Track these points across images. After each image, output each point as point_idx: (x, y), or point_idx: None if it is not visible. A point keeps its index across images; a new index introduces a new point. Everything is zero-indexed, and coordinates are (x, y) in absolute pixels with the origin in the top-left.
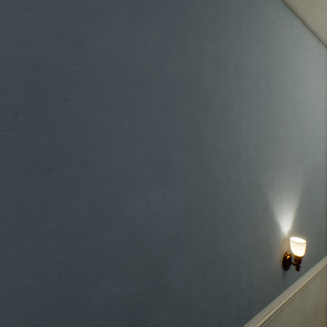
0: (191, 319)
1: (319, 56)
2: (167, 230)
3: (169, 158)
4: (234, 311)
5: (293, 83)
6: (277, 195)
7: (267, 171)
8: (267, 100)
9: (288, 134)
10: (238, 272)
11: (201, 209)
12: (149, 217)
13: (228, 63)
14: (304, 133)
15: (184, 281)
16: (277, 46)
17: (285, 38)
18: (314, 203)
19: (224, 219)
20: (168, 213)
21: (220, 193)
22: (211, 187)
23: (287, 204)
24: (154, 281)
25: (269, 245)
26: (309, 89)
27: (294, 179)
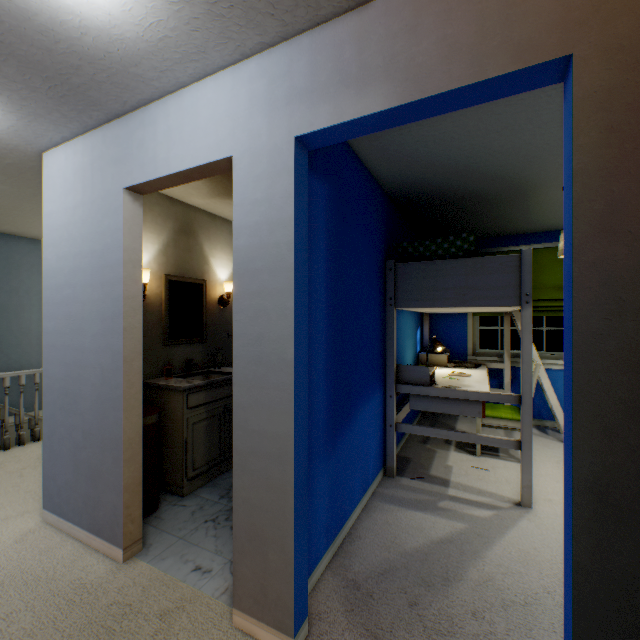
0: None
1: None
2: None
3: None
4: (26, 403)
5: None
6: None
7: None
8: None
9: None
10: (30, 386)
11: None
12: None
13: (21, 290)
14: None
15: None
16: None
17: None
18: None
19: (17, 360)
20: None
21: (14, 349)
22: (7, 346)
23: None
24: None
25: None
26: None
27: None
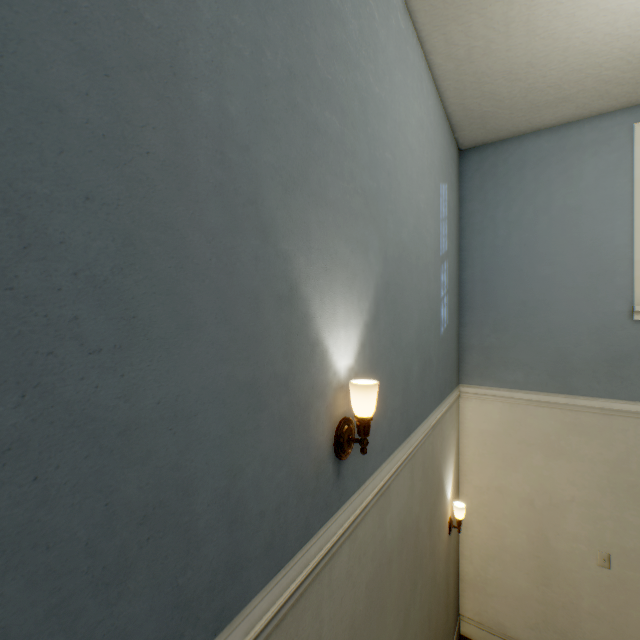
0: None
1: (408, 42)
2: None
3: None
4: (157, 620)
5: (359, 36)
6: (321, 275)
7: (295, 200)
8: (295, 8)
9: (350, 145)
10: (179, 479)
11: None
12: None
13: None
14: (383, 169)
15: None
16: None
17: None
18: (400, 322)
19: (95, 274)
20: None
21: (70, 162)
22: None
23: (347, 305)
24: None
25: (298, 397)
26: (391, 87)
27: (361, 255)
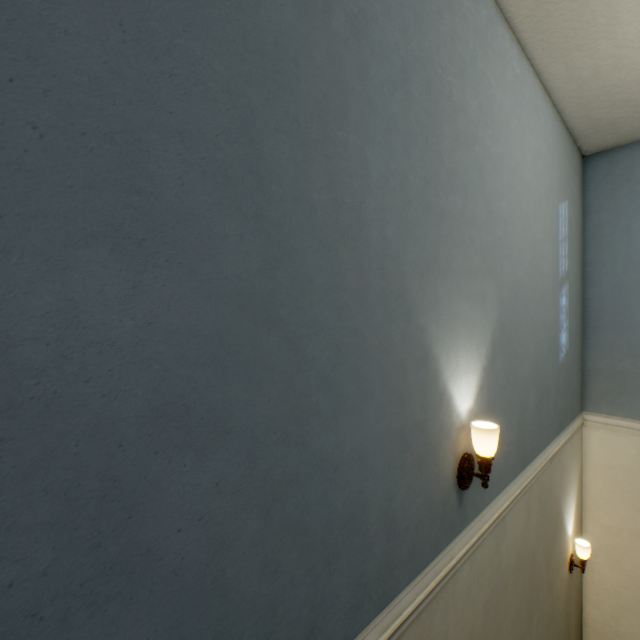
0: (230, 629)
1: (523, 82)
2: (145, 390)
3: (155, 186)
4: (350, 591)
5: (477, 112)
6: (447, 335)
7: (428, 281)
8: (428, 128)
9: (469, 214)
10: (361, 499)
11: (261, 342)
12: (74, 347)
13: (336, 3)
14: (498, 220)
15: (205, 532)
16: (448, 24)
17: (463, 15)
18: (515, 359)
19: (324, 373)
20: (151, 342)
21: (315, 310)
22: (291, 292)
23: (467, 355)
24: (95, 538)
25: (430, 438)
26: (506, 138)
27: (479, 307)
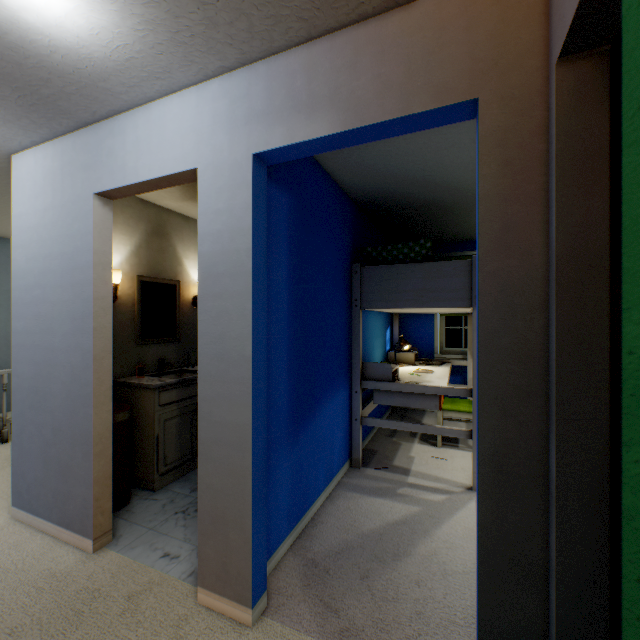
0: None
1: None
2: None
3: None
4: None
5: None
6: None
7: None
8: None
9: None
10: None
11: None
12: None
13: None
14: None
15: None
16: None
17: None
18: None
19: None
20: None
21: None
22: None
23: None
24: None
25: None
26: None
27: None
